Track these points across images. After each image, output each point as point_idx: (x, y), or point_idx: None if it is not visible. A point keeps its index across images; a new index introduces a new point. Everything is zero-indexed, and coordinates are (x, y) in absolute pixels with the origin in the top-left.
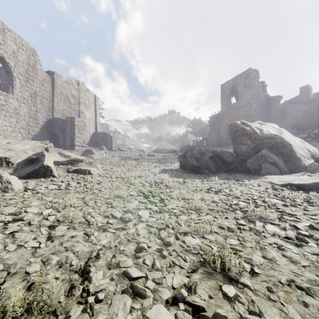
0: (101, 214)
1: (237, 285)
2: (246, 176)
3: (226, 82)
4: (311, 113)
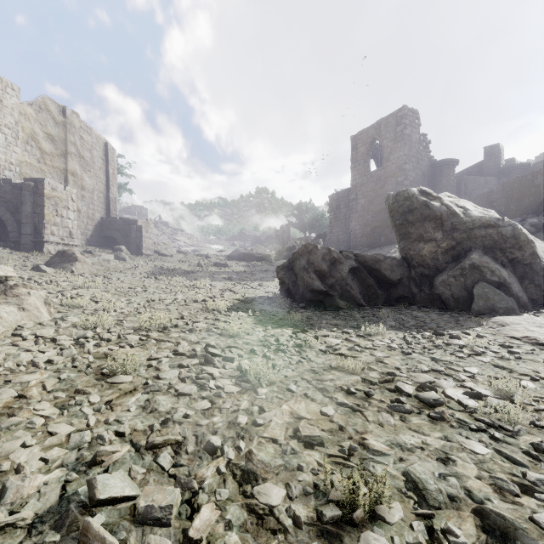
0: None
1: None
2: (443, 316)
3: (361, 132)
4: (518, 189)
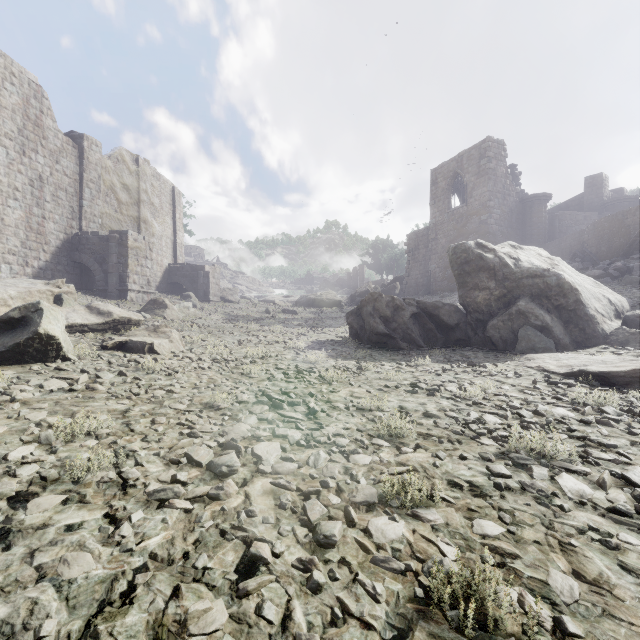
0: (162, 455)
1: None
2: (487, 354)
3: (441, 165)
4: (608, 229)
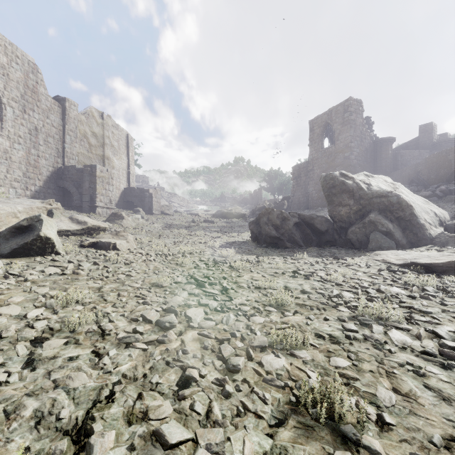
0: (126, 316)
1: (357, 451)
2: (348, 251)
3: (316, 117)
4: (436, 162)
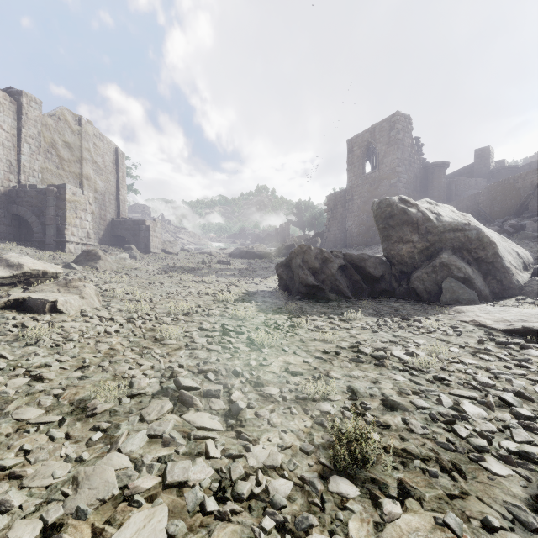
0: None
1: None
2: (415, 306)
3: (357, 135)
4: (501, 191)
